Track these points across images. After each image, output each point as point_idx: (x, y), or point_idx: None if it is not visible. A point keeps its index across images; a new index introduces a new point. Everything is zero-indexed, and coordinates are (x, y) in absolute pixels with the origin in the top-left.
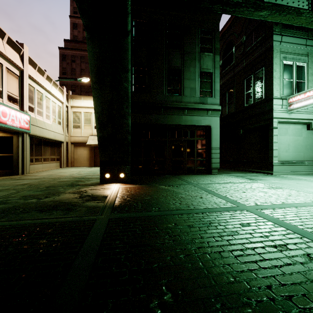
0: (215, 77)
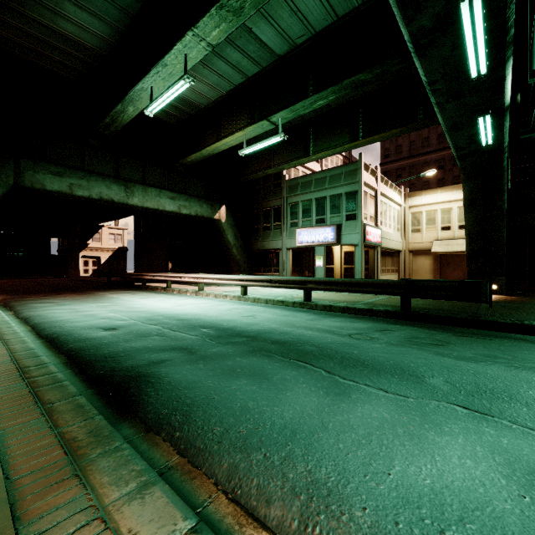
0: None
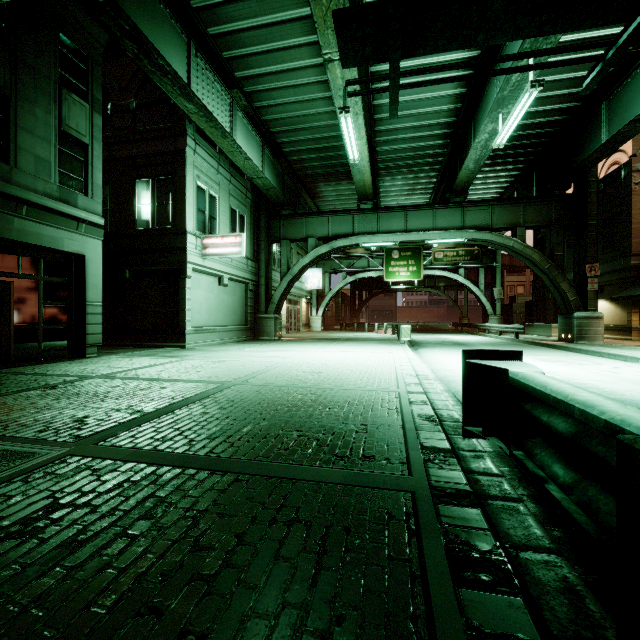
0: (94, 156)
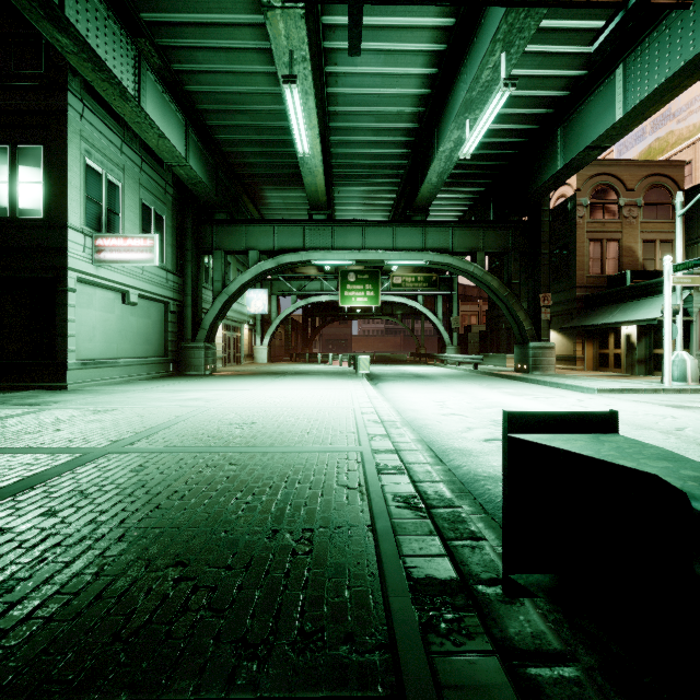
0: None
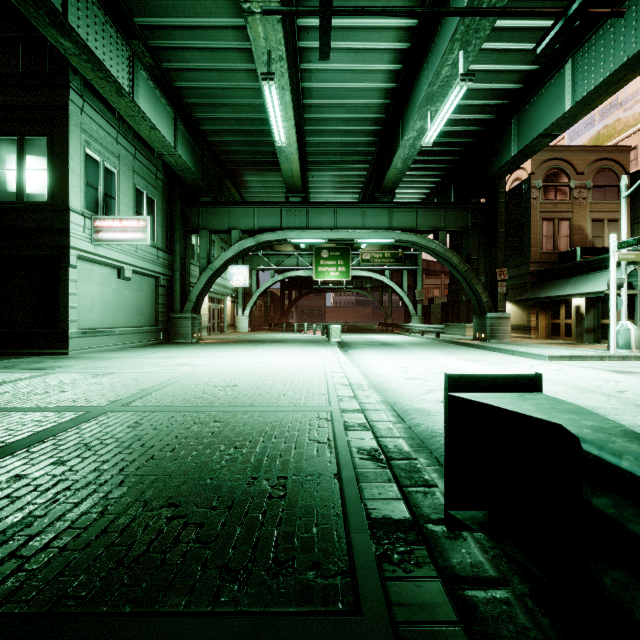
0: None
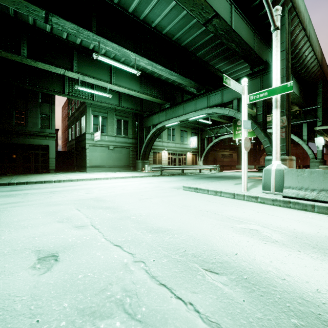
0: (52, 117)
